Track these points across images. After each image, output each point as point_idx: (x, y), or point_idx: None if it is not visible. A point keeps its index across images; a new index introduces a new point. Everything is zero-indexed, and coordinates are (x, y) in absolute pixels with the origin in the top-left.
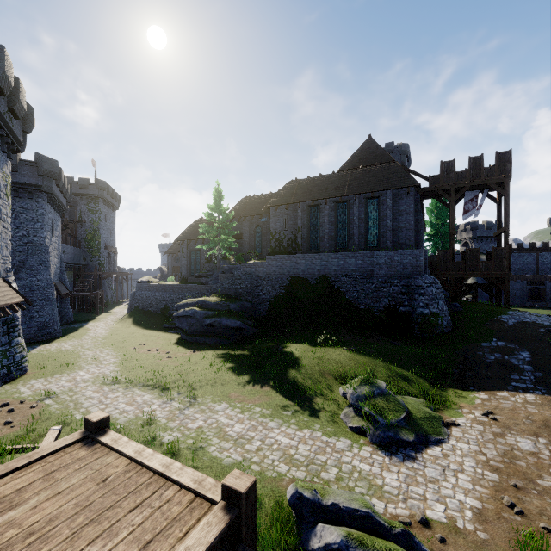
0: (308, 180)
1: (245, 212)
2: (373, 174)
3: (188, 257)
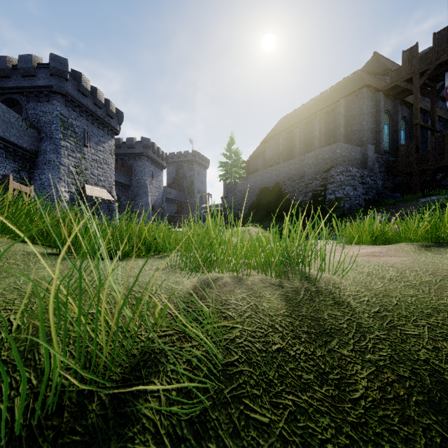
0: (292, 112)
1: (260, 151)
2: (335, 89)
3: (226, 189)
